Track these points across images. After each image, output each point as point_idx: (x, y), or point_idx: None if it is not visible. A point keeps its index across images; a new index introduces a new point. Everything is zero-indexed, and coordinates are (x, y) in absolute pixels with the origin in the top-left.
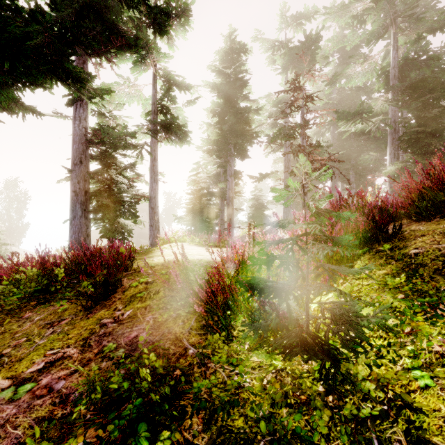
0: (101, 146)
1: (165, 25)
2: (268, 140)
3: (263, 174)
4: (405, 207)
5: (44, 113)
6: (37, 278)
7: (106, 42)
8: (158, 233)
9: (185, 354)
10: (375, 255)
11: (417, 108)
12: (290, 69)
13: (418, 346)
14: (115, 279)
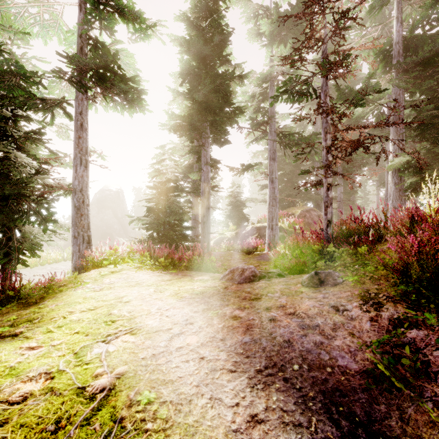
0: None
1: None
2: (250, 125)
3: (245, 166)
4: None
5: None
6: None
7: None
8: (89, 248)
9: None
10: None
11: (430, 88)
12: (276, 44)
13: None
14: None
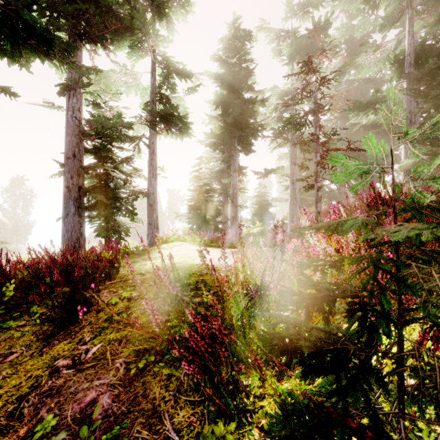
0: (96, 139)
1: (164, 6)
2: (273, 134)
3: (268, 170)
4: None
5: (35, 103)
6: None
7: (100, 27)
8: (157, 231)
9: None
10: None
11: (436, 96)
12: (297, 60)
13: None
14: (84, 296)
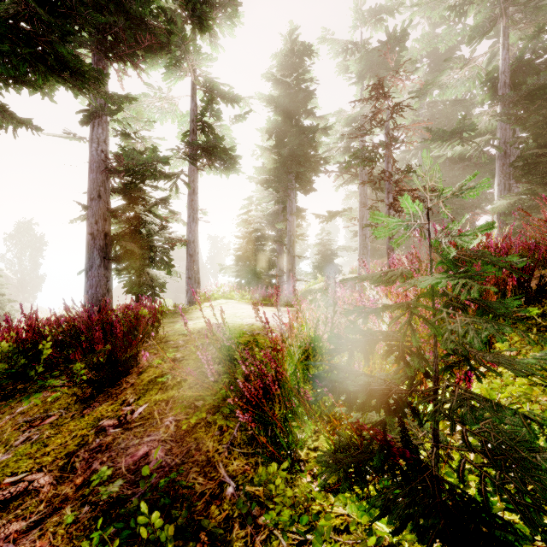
0: (125, 176)
1: (206, 18)
2: (338, 169)
3: (332, 212)
4: None
5: (53, 134)
6: (11, 355)
7: (131, 42)
8: (199, 287)
9: (221, 497)
10: (516, 324)
11: (536, 123)
12: (368, 78)
13: None
14: (125, 356)
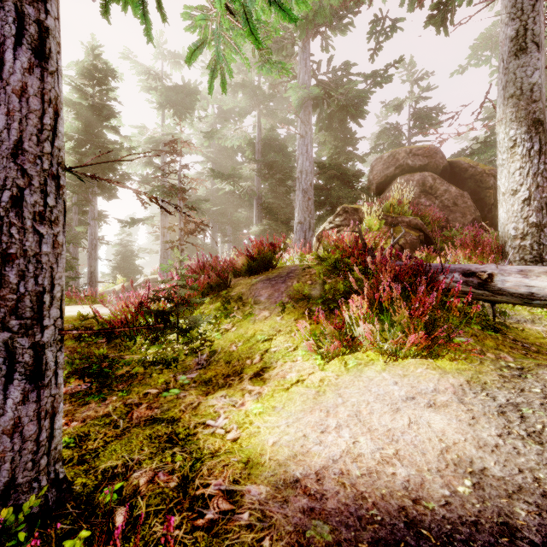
0: None
1: None
2: (141, 180)
3: (135, 219)
4: (239, 268)
5: None
6: None
7: None
8: None
9: (108, 356)
10: (218, 297)
11: (272, 183)
12: (168, 106)
13: (220, 327)
14: None
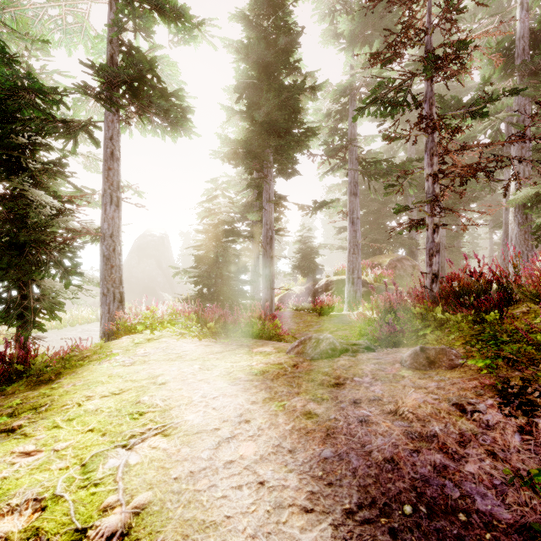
0: (1, 128)
1: None
2: (325, 152)
3: (318, 203)
4: None
5: None
6: None
7: None
8: (121, 308)
9: None
10: None
11: None
12: (358, 47)
13: None
14: None
